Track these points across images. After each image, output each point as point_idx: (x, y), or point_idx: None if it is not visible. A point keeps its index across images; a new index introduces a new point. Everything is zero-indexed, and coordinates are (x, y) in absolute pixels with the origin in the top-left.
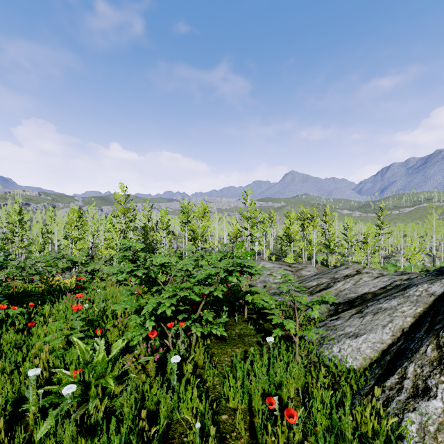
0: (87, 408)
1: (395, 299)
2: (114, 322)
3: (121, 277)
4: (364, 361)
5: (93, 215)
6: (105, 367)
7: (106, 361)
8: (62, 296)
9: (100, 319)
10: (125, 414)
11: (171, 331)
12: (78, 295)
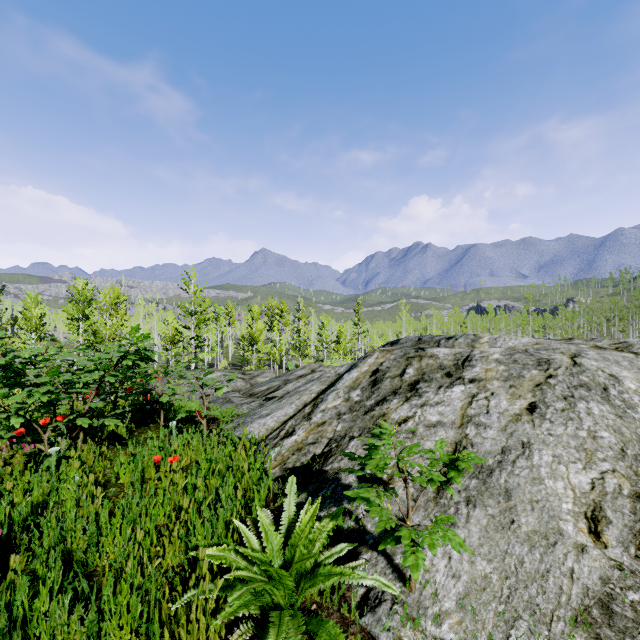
0: None
1: (312, 382)
2: None
3: None
4: (267, 432)
5: None
6: None
7: None
8: None
9: None
10: None
11: (47, 432)
12: None
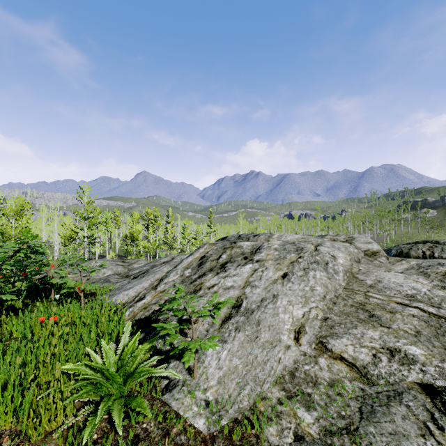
0: None
1: (164, 265)
2: None
3: None
4: (128, 299)
5: None
6: None
7: None
8: None
9: None
10: None
11: None
12: None
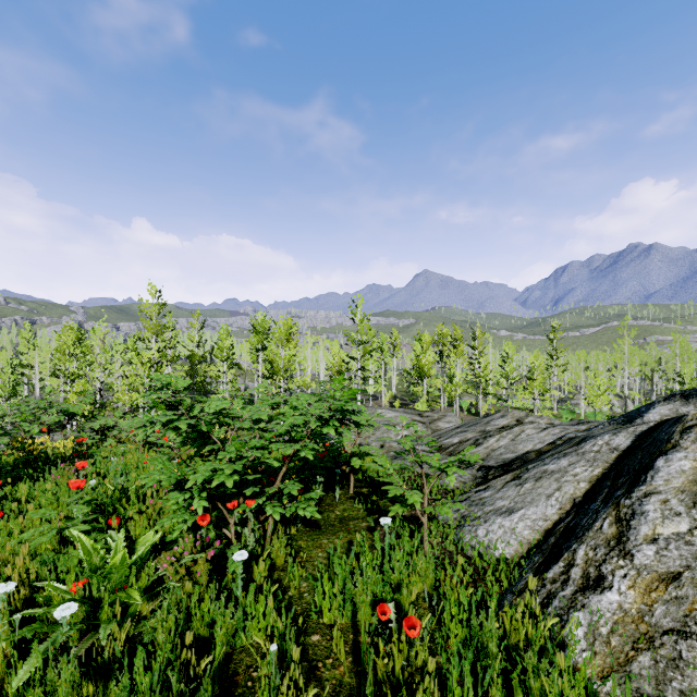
0: (96, 638)
1: (566, 457)
2: (141, 506)
3: (151, 436)
4: (520, 547)
5: (103, 336)
6: (125, 574)
7: (128, 565)
8: (49, 470)
9: (117, 502)
10: (159, 644)
11: (233, 516)
12: (80, 464)
